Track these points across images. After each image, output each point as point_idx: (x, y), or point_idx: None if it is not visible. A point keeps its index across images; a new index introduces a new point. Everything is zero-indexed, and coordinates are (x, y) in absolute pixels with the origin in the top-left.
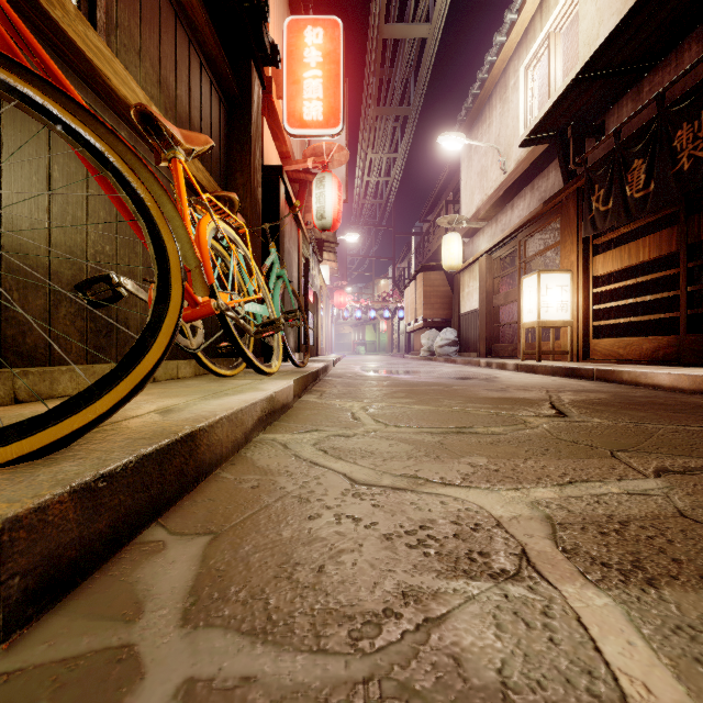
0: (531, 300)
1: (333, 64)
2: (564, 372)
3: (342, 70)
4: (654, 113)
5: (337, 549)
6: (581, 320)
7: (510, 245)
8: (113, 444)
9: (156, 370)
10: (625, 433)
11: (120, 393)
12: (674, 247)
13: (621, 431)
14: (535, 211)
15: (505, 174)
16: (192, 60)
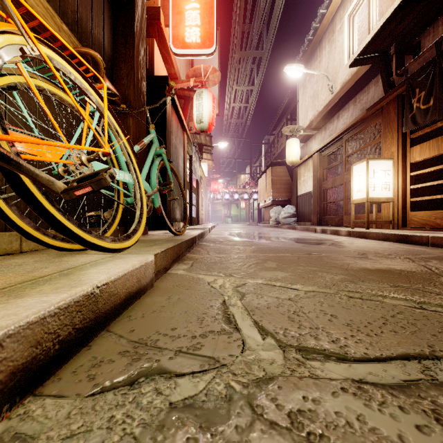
0: (360, 182)
1: None
2: (395, 238)
3: (215, 3)
4: None
5: None
6: (400, 197)
7: (336, 145)
8: None
9: None
10: None
11: None
12: None
13: None
14: (359, 117)
15: (333, 94)
16: None
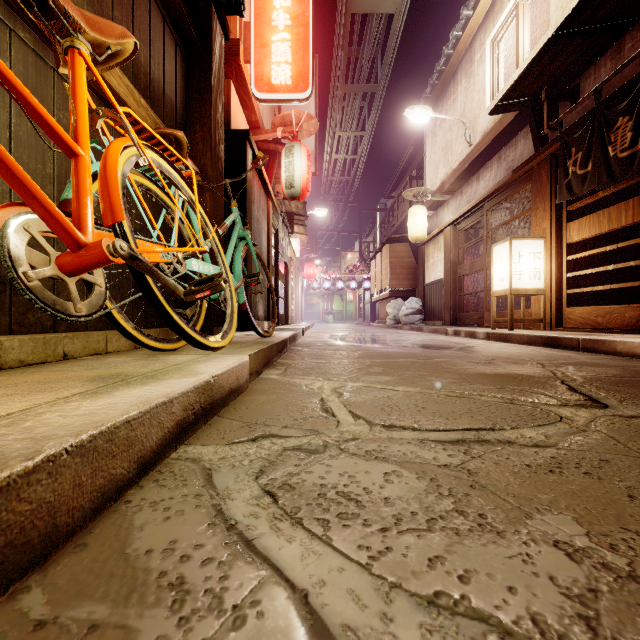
0: (502, 268)
1: (302, 27)
2: (542, 342)
3: (310, 33)
4: (637, 70)
5: None
6: (554, 287)
7: (476, 216)
8: None
9: None
10: None
11: None
12: None
13: None
14: (504, 180)
15: (471, 146)
16: None
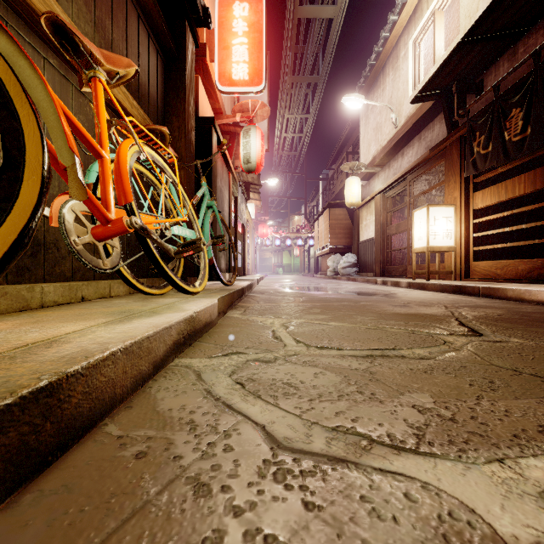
0: (421, 229)
1: (257, 32)
2: (451, 289)
3: (264, 38)
4: (528, 70)
5: None
6: (463, 245)
7: (400, 185)
8: None
9: None
10: None
11: None
12: None
13: None
14: (423, 156)
15: (397, 128)
16: (129, 11)
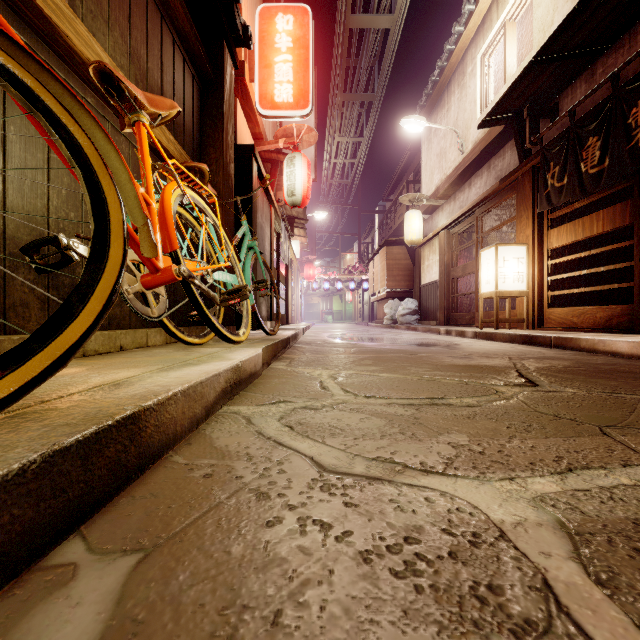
0: (488, 271)
1: (302, 49)
2: (521, 340)
3: (311, 55)
4: (607, 93)
5: (300, 580)
6: (536, 290)
7: (467, 221)
8: (23, 434)
9: (84, 342)
10: (605, 405)
11: (30, 372)
12: (628, 220)
13: (599, 402)
14: (492, 188)
15: (463, 154)
16: (164, 36)
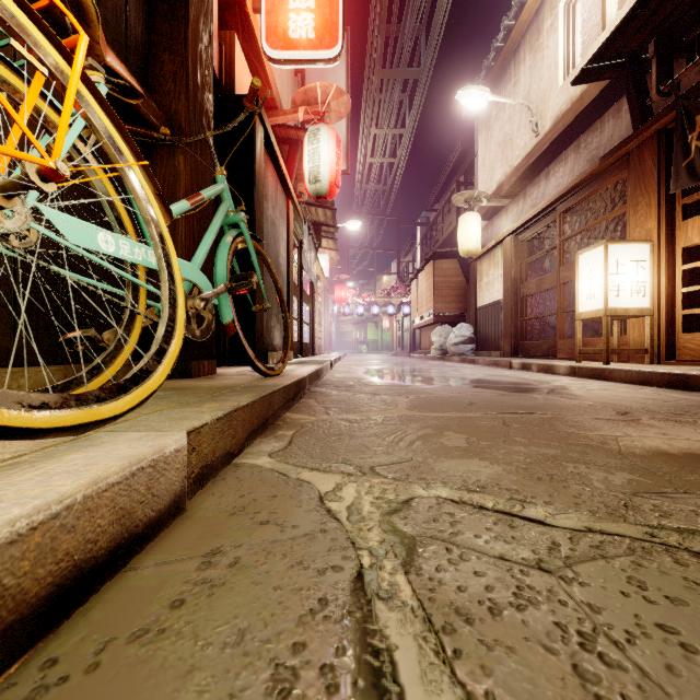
0: (592, 281)
1: None
2: (665, 381)
3: None
4: None
5: None
6: (664, 307)
7: (545, 221)
8: None
9: None
10: None
11: None
12: None
13: None
14: (587, 171)
15: (538, 136)
16: None
